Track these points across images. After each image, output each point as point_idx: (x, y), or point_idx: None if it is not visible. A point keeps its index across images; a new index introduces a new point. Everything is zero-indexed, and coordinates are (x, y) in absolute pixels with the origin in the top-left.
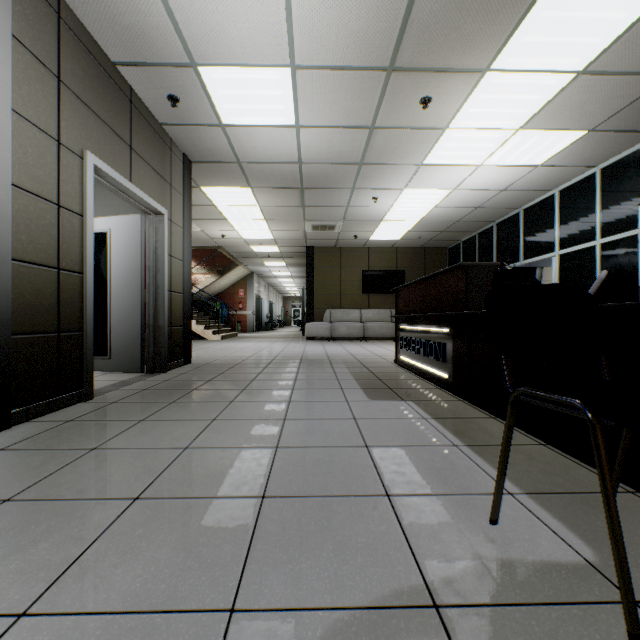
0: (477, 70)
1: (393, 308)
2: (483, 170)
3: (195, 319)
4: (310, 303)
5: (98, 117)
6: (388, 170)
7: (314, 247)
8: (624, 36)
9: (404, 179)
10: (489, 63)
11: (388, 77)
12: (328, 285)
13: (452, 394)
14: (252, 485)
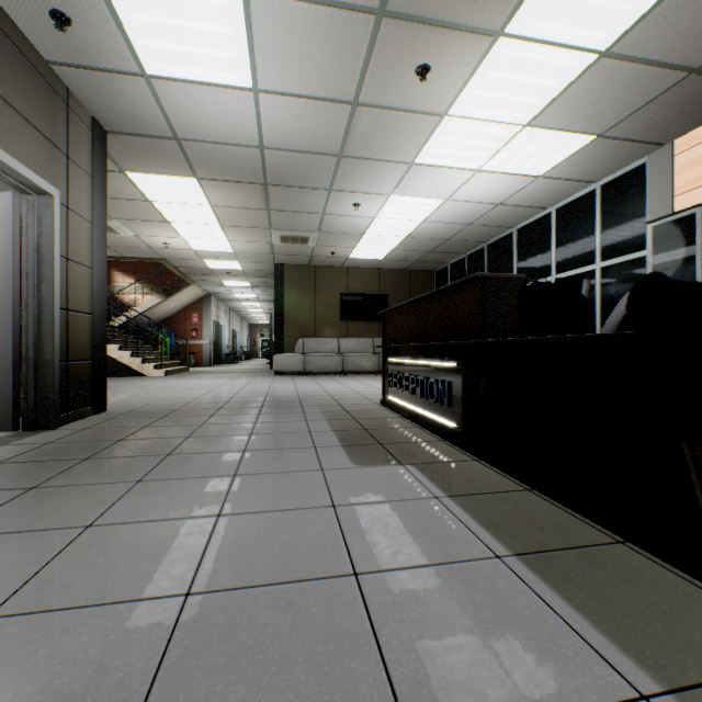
0: (488, 32)
1: (375, 337)
2: (481, 177)
3: (130, 350)
4: (279, 331)
5: None
6: (373, 168)
7: (284, 264)
8: (659, 7)
9: (391, 182)
10: (504, 23)
11: (377, 26)
12: (301, 310)
13: (462, 450)
14: None
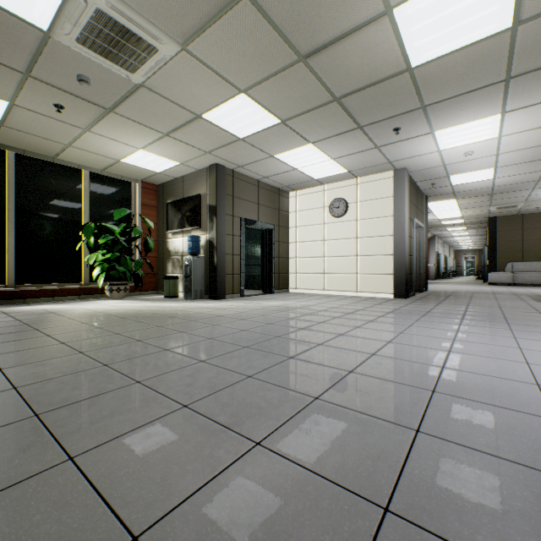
0: None
1: None
2: None
3: None
4: (491, 258)
5: (413, 204)
6: None
7: (495, 217)
8: None
9: None
10: None
11: None
12: (509, 244)
13: None
14: (495, 306)
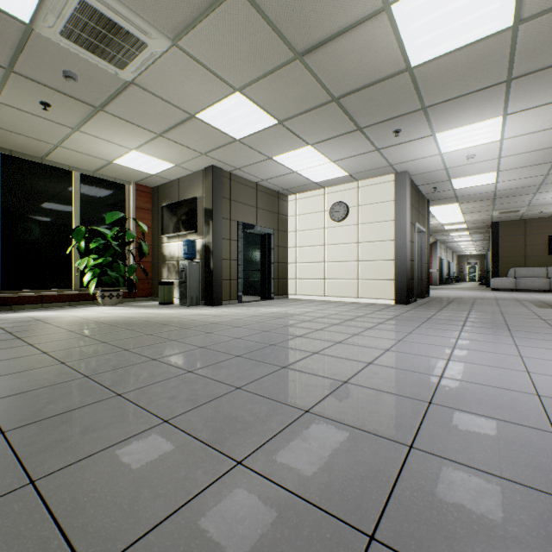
0: None
1: None
2: None
3: None
4: (494, 263)
5: (415, 208)
6: None
7: (498, 222)
8: None
9: None
10: None
11: None
12: (512, 249)
13: None
14: (497, 313)
